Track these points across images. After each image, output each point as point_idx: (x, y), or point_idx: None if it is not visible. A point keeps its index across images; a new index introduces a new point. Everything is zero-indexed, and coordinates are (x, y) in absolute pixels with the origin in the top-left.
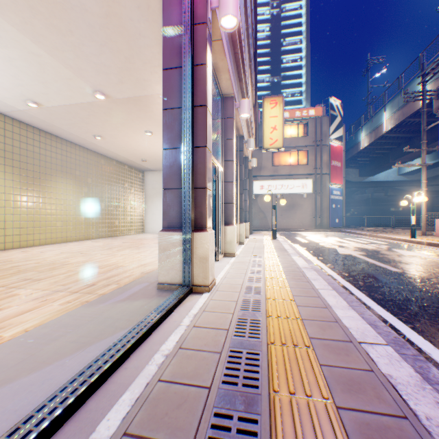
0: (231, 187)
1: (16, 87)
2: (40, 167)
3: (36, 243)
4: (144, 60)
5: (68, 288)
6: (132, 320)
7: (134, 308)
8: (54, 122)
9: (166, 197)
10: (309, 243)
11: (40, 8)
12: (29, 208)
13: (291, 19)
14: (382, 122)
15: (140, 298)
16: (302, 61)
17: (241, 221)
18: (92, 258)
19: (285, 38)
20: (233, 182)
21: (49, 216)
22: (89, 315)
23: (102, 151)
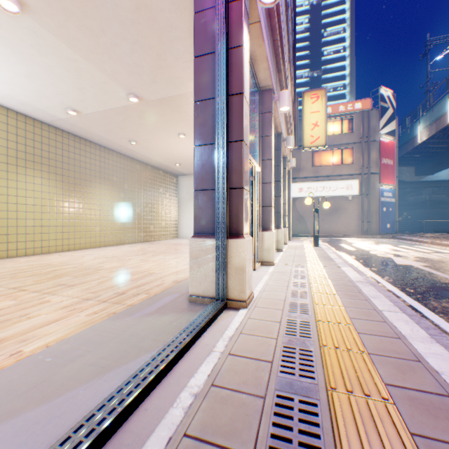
0: (269, 189)
1: (57, 96)
2: (80, 174)
3: (76, 247)
4: (176, 56)
5: (98, 296)
6: (159, 340)
7: (161, 324)
8: (92, 129)
9: (198, 199)
10: (357, 251)
11: (73, 9)
12: (70, 213)
13: (332, 7)
14: (445, 111)
15: (169, 311)
16: (346, 51)
17: (279, 227)
18: (125, 263)
19: (325, 28)
20: (271, 183)
21: (89, 221)
22: (113, 331)
23: (138, 157)
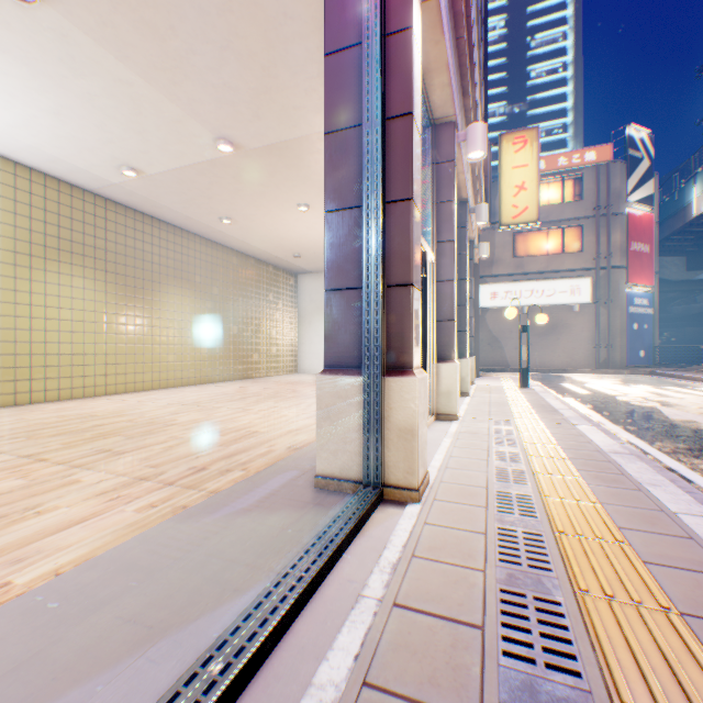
0: (449, 291)
1: (105, 145)
2: (144, 272)
3: (138, 387)
4: (293, 68)
5: (161, 473)
6: (259, 568)
7: (265, 532)
8: (162, 200)
9: (330, 306)
10: (594, 395)
11: None
12: (128, 333)
13: None
14: None
15: (280, 506)
16: (567, 70)
17: (462, 355)
18: (212, 414)
19: (533, 34)
20: (453, 282)
21: (157, 346)
22: (178, 544)
23: (234, 245)
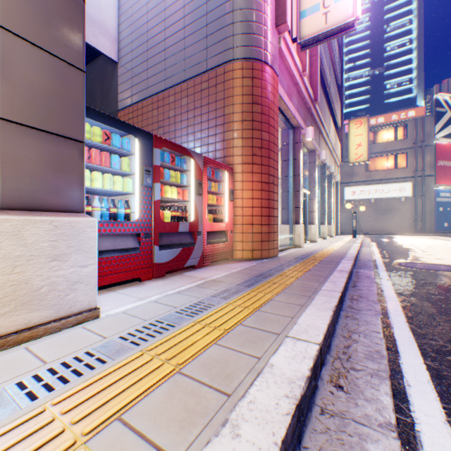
0: (314, 202)
1: None
2: None
3: None
4: None
5: None
6: None
7: None
8: None
9: (283, 211)
10: (388, 241)
11: None
12: None
13: (396, 0)
14: None
15: None
16: (412, 43)
17: (323, 223)
18: None
19: (388, 23)
20: (315, 200)
21: None
22: None
23: None
